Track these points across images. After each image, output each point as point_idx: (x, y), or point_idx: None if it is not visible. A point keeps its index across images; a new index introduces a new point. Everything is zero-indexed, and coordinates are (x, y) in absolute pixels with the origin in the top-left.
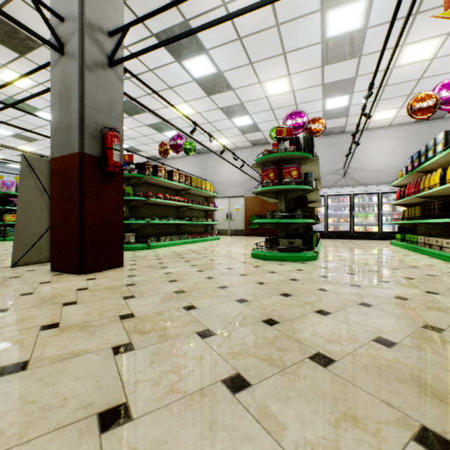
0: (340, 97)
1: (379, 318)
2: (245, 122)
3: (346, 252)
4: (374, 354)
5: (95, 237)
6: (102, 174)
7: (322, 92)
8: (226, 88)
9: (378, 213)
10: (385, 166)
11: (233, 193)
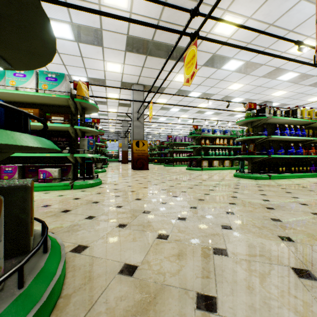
0: None
1: None
2: None
3: None
4: None
5: None
6: None
7: None
8: None
9: None
10: None
11: None
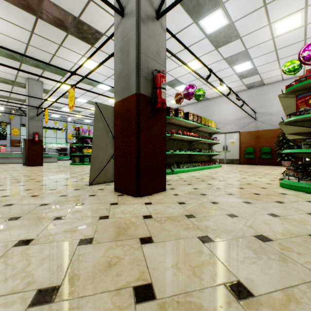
0: None
1: None
2: (245, 68)
3: None
4: None
5: (147, 165)
6: (151, 111)
7: None
8: (233, 38)
9: None
10: None
11: (229, 130)
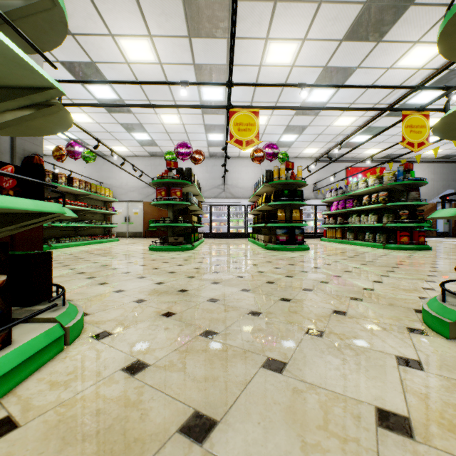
0: (218, 134)
1: (201, 265)
2: (144, 137)
3: (215, 246)
4: (190, 270)
5: (23, 236)
6: None
7: (205, 129)
8: (126, 111)
9: (245, 219)
10: (251, 186)
11: (132, 198)
